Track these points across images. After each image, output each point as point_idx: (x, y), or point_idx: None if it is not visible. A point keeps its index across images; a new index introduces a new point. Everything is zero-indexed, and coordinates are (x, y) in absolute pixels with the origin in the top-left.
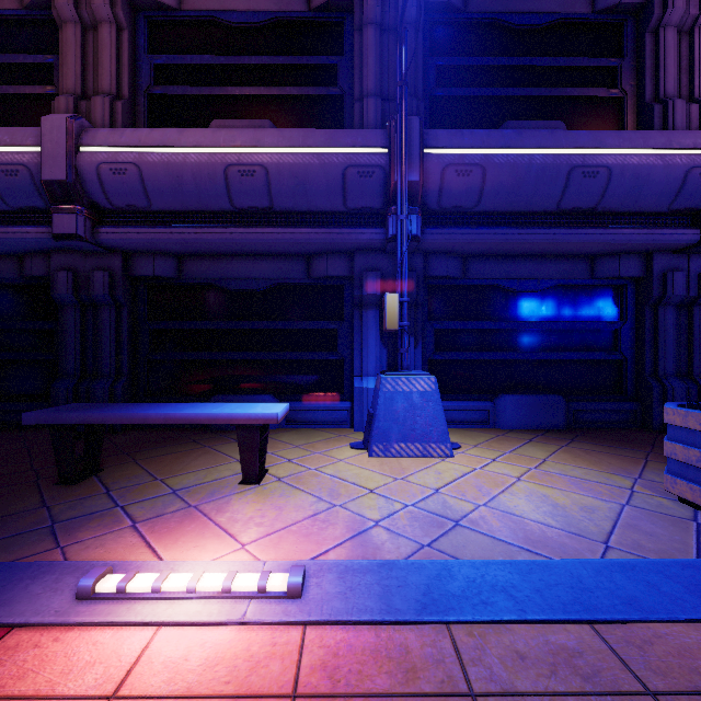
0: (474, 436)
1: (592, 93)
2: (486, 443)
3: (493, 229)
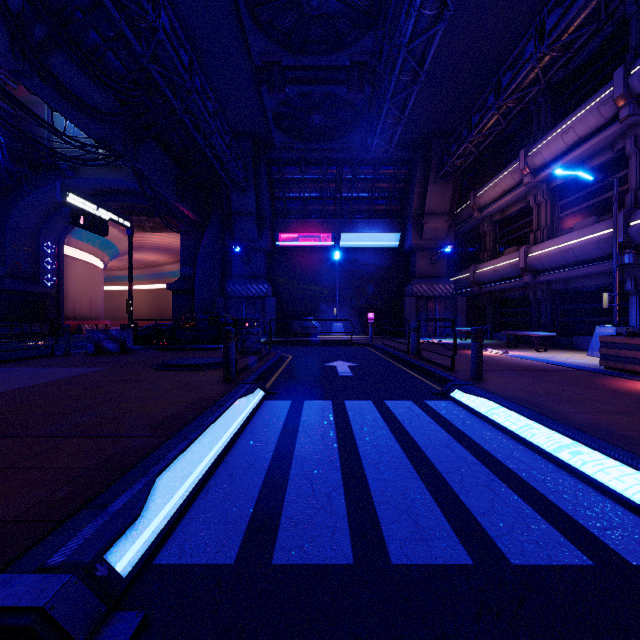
0: None
1: None
2: None
3: None
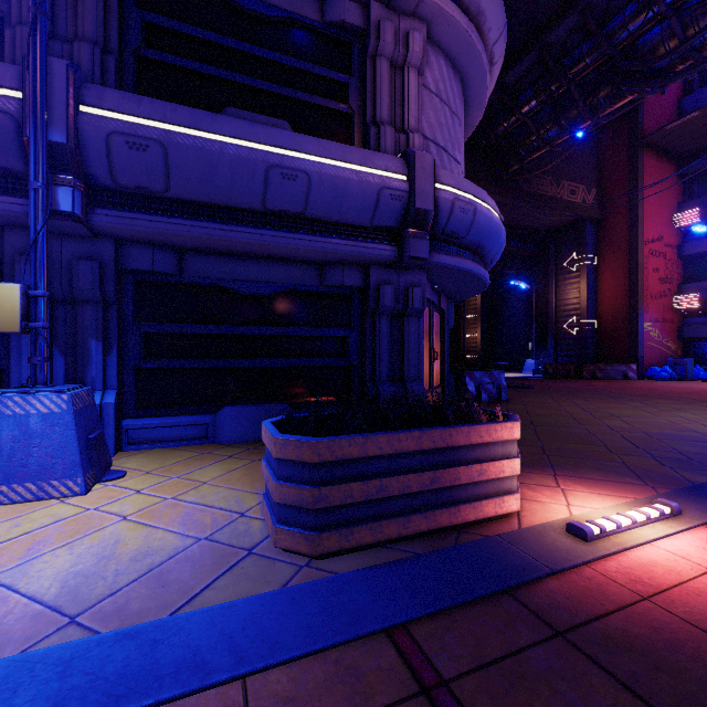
0: (170, 457)
1: (323, 103)
2: (171, 466)
3: (190, 220)
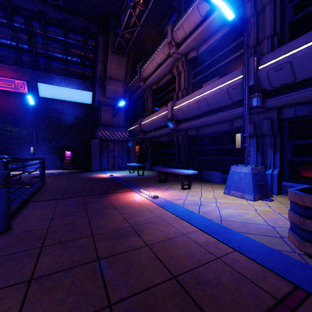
0: None
1: None
2: None
3: (308, 88)
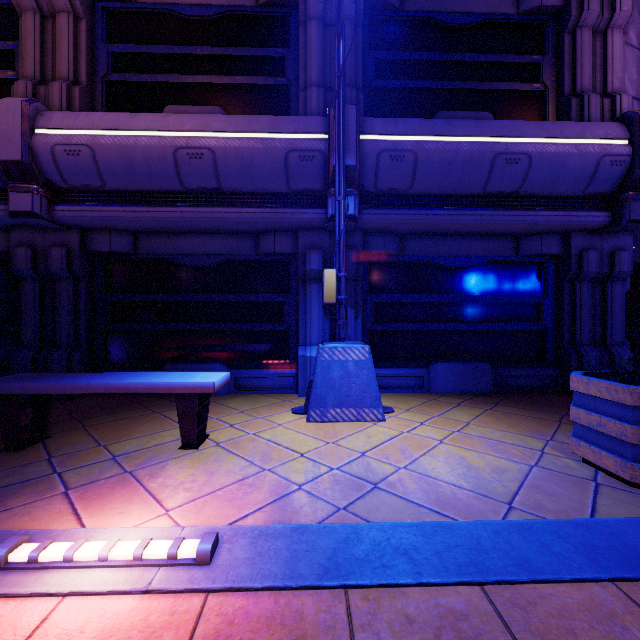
0: (408, 401)
1: (517, 87)
2: (418, 407)
3: (425, 210)
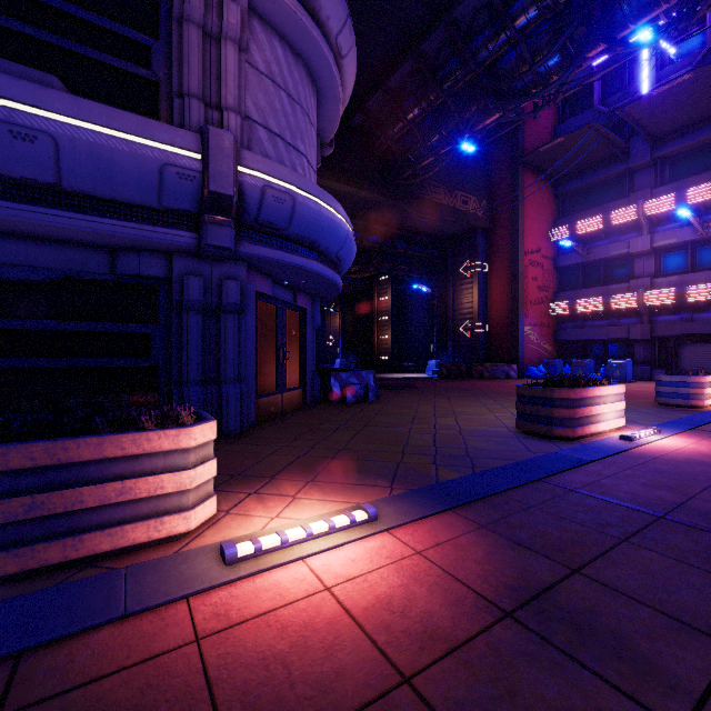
0: None
1: (117, 63)
2: None
3: None
